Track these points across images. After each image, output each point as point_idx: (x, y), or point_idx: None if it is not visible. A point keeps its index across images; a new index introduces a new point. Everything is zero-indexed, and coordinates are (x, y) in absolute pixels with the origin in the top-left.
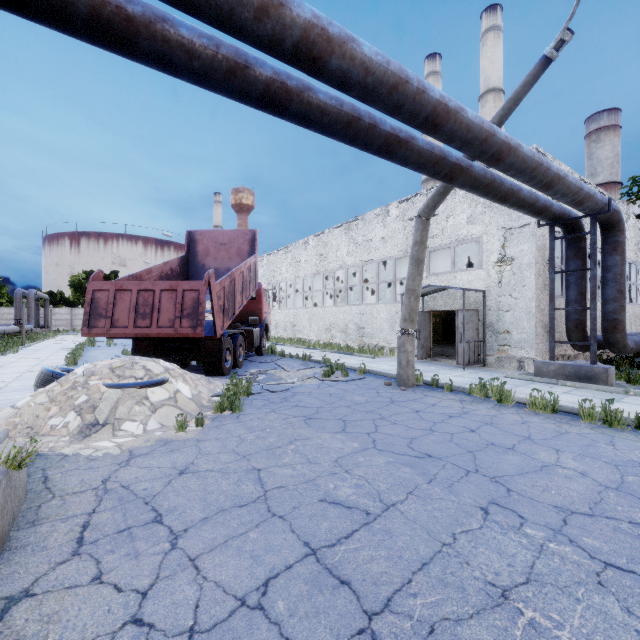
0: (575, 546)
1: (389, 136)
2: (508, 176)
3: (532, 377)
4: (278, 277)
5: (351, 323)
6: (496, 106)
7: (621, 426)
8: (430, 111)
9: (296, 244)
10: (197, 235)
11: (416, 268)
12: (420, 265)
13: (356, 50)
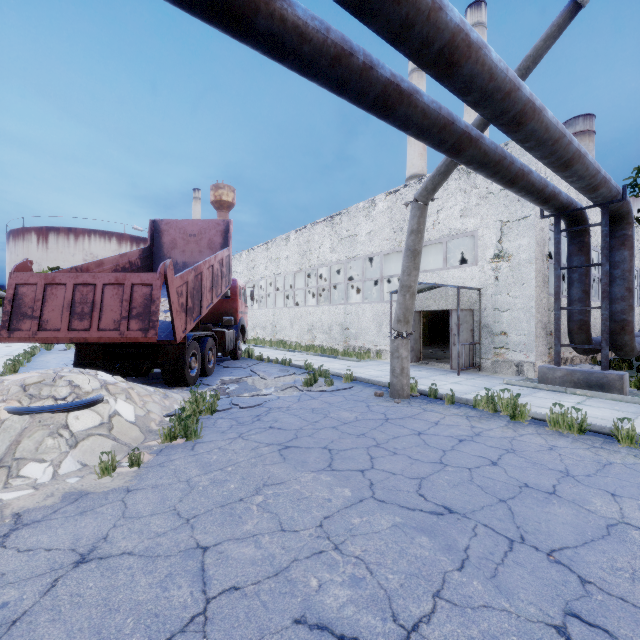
0: None
1: (388, 84)
2: None
3: (537, 384)
4: (257, 275)
5: (335, 324)
6: None
7: None
8: (447, 40)
9: (276, 240)
10: (162, 225)
11: (412, 261)
12: (417, 257)
13: None
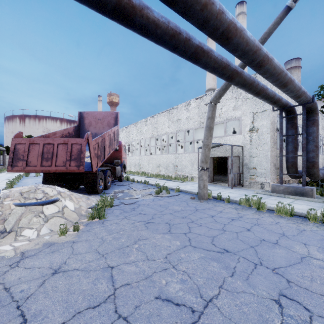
0: None
1: (197, 47)
2: None
3: (270, 193)
4: (131, 139)
5: (170, 163)
6: None
7: None
8: (226, 27)
9: (141, 121)
10: (84, 114)
11: (209, 132)
12: (211, 130)
13: None
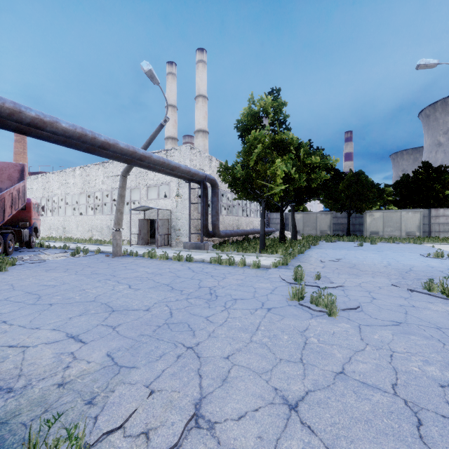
0: (117, 282)
1: (89, 146)
2: (180, 156)
3: (181, 249)
4: (51, 192)
5: (105, 226)
6: (203, 105)
7: (182, 260)
8: (100, 144)
9: (66, 170)
10: None
11: (120, 199)
12: (122, 198)
13: (59, 125)
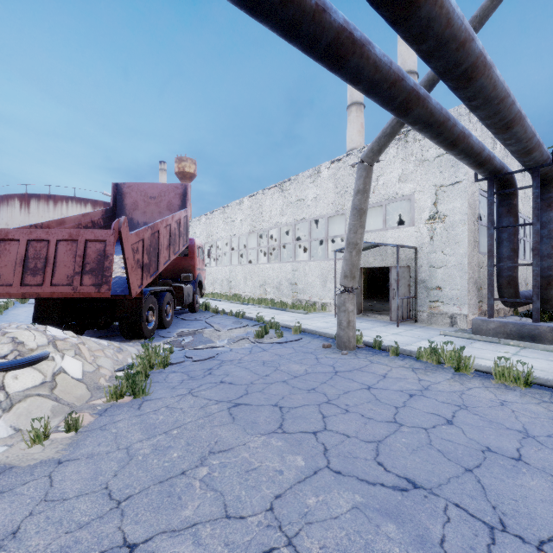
0: None
1: (341, 31)
2: None
3: (472, 335)
4: (215, 236)
5: (284, 279)
6: None
7: None
8: None
9: (232, 204)
10: (125, 188)
11: (358, 219)
12: (363, 216)
13: None
